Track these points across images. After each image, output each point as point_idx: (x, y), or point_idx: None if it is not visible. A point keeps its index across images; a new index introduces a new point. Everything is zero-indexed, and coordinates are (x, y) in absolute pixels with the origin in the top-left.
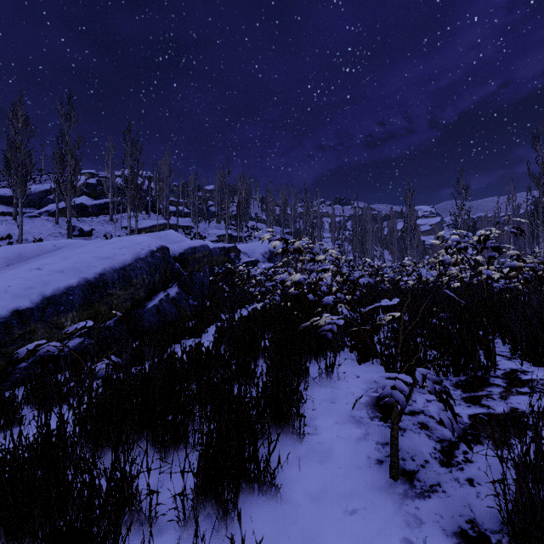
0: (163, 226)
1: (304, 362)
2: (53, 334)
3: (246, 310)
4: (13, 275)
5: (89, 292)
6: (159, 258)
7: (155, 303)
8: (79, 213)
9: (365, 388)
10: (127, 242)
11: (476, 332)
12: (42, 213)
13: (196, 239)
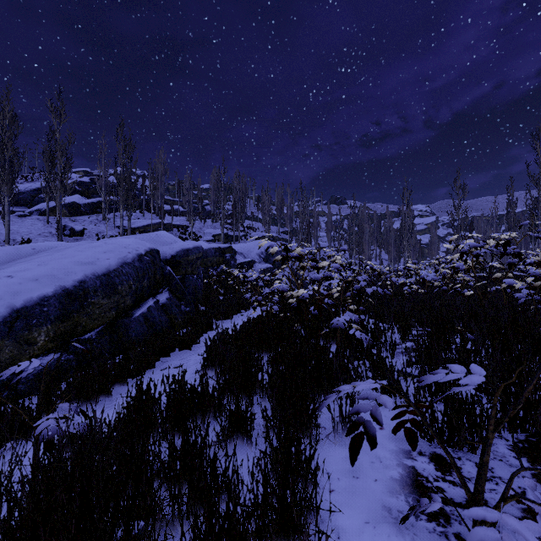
0: (157, 225)
1: (315, 414)
2: (24, 351)
3: (241, 316)
4: None
5: (67, 302)
6: (148, 262)
7: (143, 310)
8: (71, 212)
9: (395, 450)
10: (113, 245)
11: (540, 377)
12: (33, 212)
13: (191, 238)
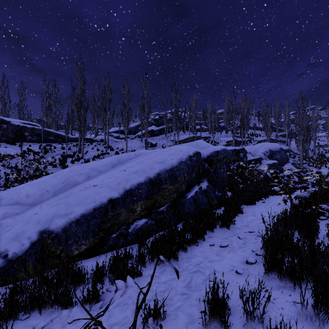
0: (192, 138)
1: None
2: (130, 215)
3: (263, 203)
4: (112, 175)
5: (151, 187)
6: (194, 161)
7: (192, 194)
8: (151, 135)
9: None
10: (174, 150)
11: None
12: (136, 136)
13: (213, 144)
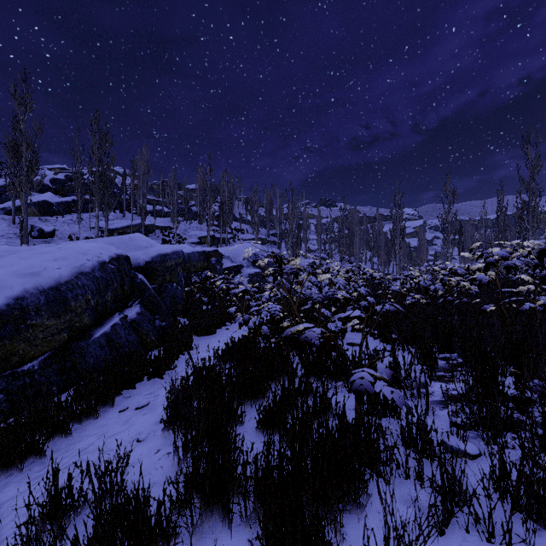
0: (138, 227)
1: None
2: None
3: (226, 330)
4: None
5: None
6: (112, 271)
7: (106, 330)
8: (42, 212)
9: None
10: (68, 251)
11: None
12: None
13: (175, 241)
